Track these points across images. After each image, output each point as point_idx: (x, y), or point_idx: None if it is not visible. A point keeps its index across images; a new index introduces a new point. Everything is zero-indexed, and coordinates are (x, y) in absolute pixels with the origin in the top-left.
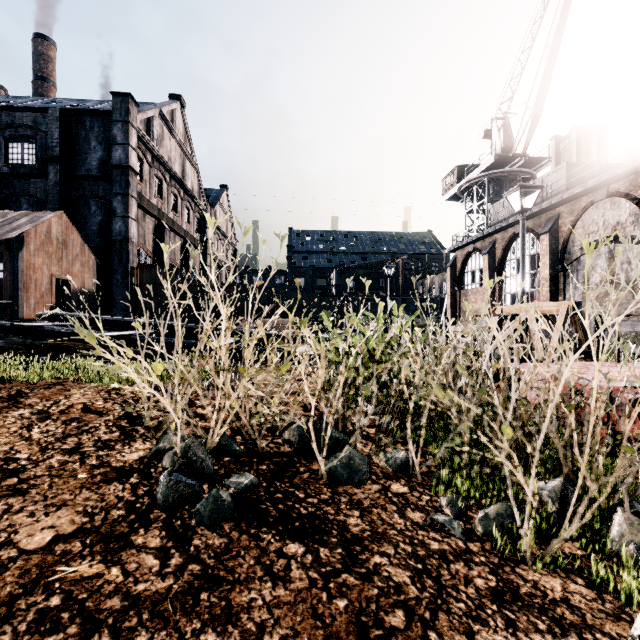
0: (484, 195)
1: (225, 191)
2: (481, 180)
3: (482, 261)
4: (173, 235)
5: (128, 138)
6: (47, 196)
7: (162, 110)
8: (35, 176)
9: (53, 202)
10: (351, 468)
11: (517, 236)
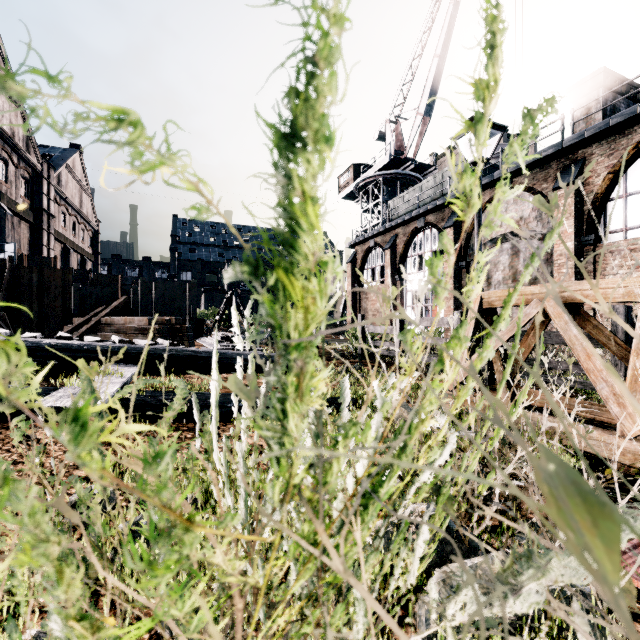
0: (379, 195)
1: (78, 153)
2: (376, 179)
3: (383, 257)
4: None
5: None
6: None
7: None
8: None
9: None
10: None
11: (419, 231)
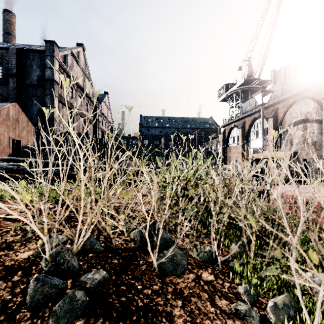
0: (239, 99)
1: (107, 95)
2: (237, 91)
3: (238, 132)
4: (78, 117)
5: (53, 65)
6: (9, 95)
7: (72, 51)
8: (2, 84)
9: (12, 98)
10: (175, 262)
11: (256, 119)
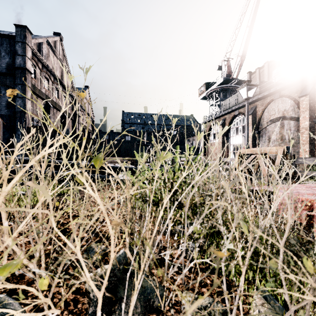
0: (218, 97)
1: (87, 89)
2: (217, 90)
3: (219, 128)
4: (56, 110)
5: (25, 52)
6: None
7: (48, 39)
8: None
9: None
10: None
11: (236, 116)
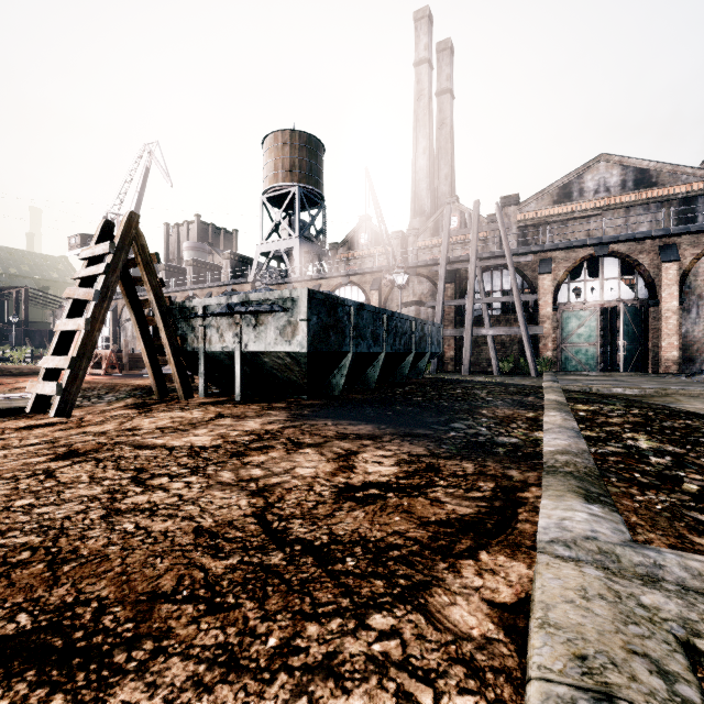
0: None
1: None
2: None
3: None
4: None
5: None
6: None
7: None
8: None
9: None
10: None
11: None
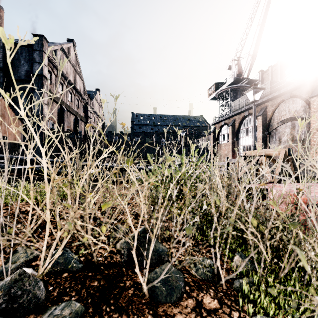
0: (228, 97)
1: (98, 92)
2: (227, 90)
3: (228, 129)
4: (69, 114)
5: (42, 59)
6: None
7: (62, 46)
8: None
9: None
10: (169, 285)
11: (246, 117)
